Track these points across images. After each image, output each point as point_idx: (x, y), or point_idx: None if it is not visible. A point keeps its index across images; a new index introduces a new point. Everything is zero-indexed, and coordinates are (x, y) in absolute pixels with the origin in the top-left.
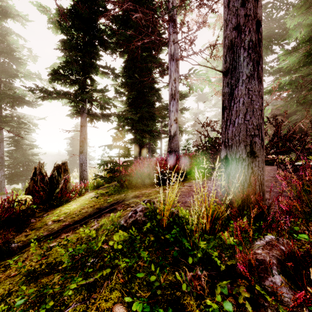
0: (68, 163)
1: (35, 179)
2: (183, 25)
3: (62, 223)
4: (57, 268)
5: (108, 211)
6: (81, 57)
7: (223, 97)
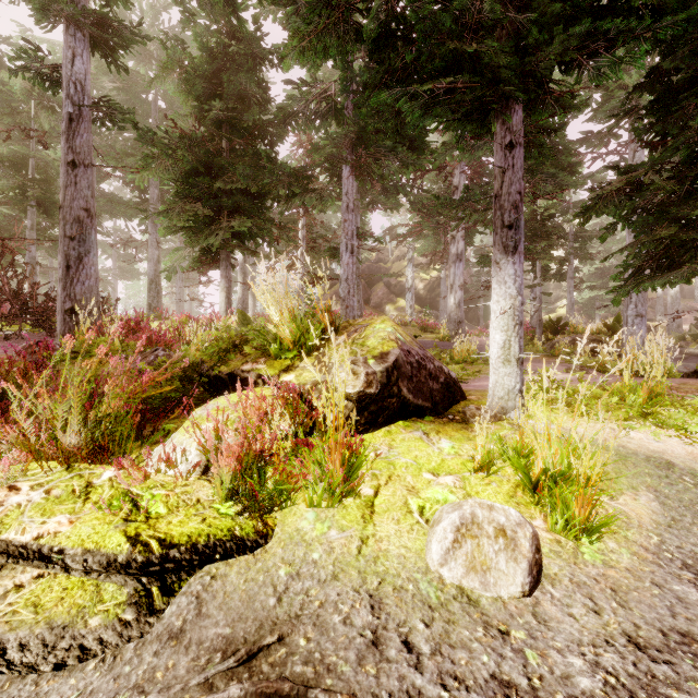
0: None
1: None
2: None
3: None
4: None
5: None
6: None
7: (69, 257)
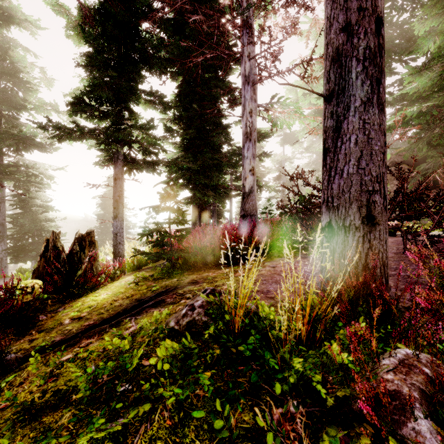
0: (98, 232)
1: (47, 256)
2: (262, 32)
3: (84, 321)
4: (68, 400)
5: (153, 304)
6: (114, 78)
7: (325, 134)
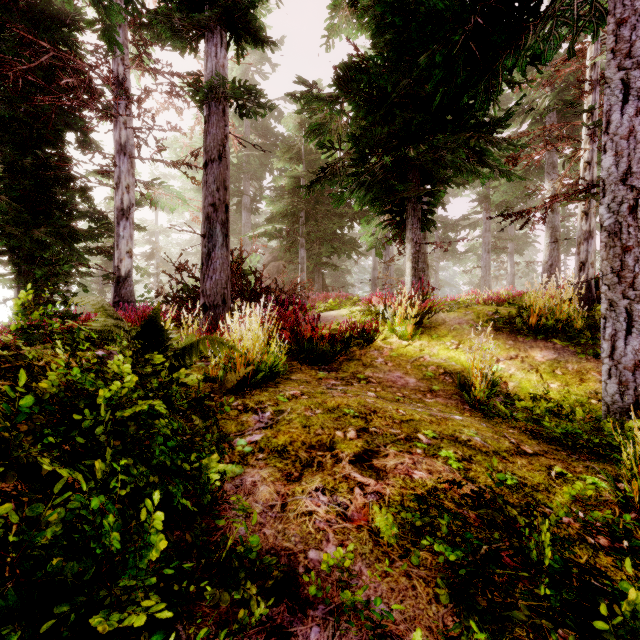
0: None
1: None
2: (144, 111)
3: None
4: None
5: None
6: None
7: (203, 255)
